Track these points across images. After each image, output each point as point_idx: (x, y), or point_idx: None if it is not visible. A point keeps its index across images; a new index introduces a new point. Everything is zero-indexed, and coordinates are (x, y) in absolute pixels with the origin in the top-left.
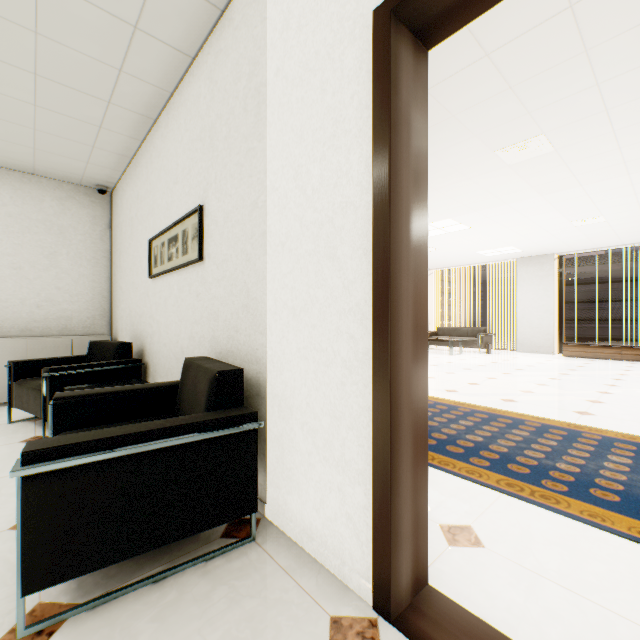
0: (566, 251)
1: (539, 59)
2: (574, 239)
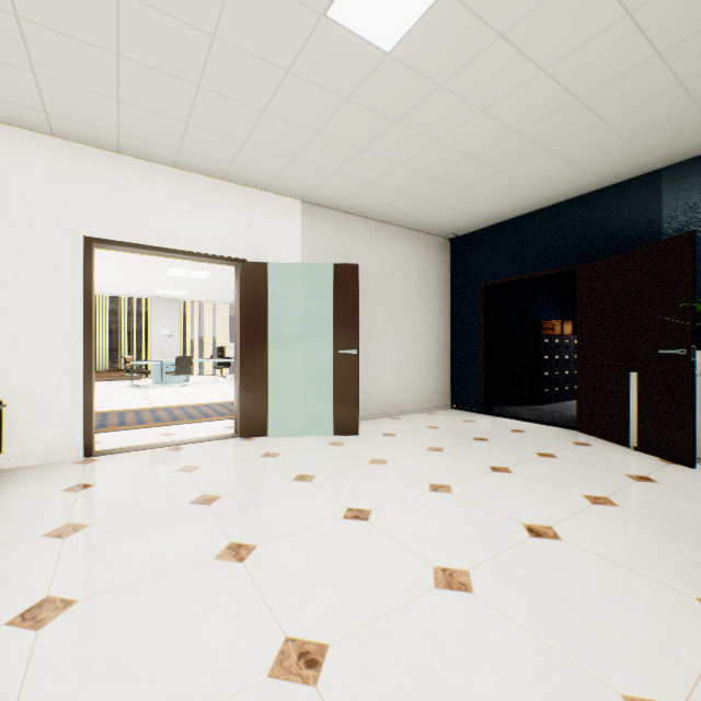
0: None
1: None
2: None
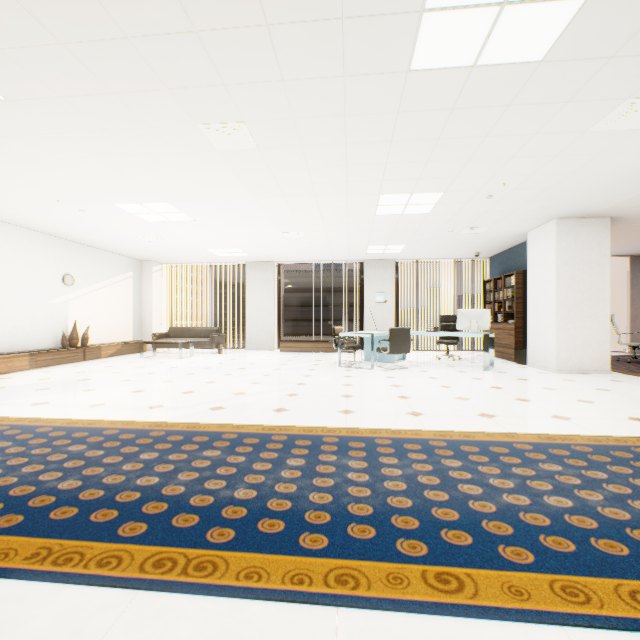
0: (283, 260)
1: (222, 4)
2: (287, 250)
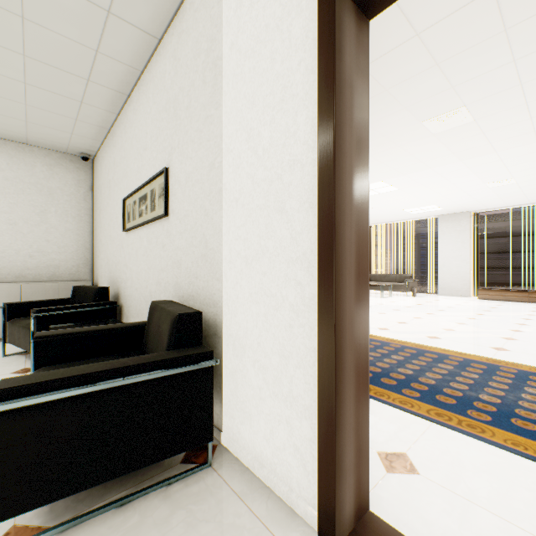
0: (480, 209)
1: (463, 38)
2: (488, 199)
